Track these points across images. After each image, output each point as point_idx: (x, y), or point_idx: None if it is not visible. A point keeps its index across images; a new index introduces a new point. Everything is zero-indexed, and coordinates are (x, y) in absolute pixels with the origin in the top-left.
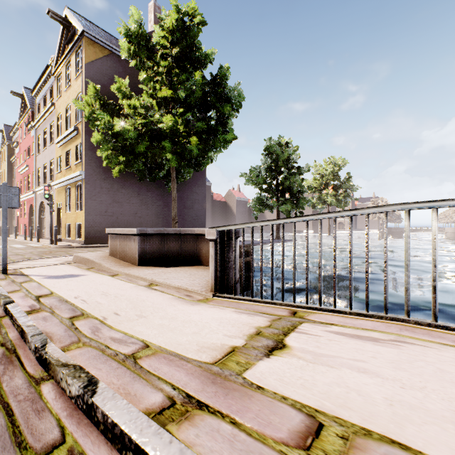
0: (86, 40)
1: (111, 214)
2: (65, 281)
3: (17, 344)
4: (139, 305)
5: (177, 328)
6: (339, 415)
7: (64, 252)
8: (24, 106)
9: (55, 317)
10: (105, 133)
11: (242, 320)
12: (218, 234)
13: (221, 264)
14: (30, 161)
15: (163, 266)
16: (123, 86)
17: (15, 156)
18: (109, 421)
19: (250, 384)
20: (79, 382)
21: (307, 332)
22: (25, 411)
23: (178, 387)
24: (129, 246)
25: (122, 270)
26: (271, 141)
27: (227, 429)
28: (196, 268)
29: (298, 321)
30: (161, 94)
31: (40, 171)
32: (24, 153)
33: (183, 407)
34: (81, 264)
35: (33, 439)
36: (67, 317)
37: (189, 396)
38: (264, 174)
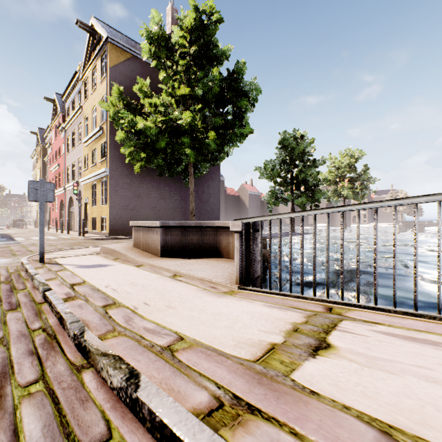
0: (110, 45)
1: (133, 208)
2: (95, 270)
3: (57, 330)
4: (167, 295)
5: (208, 321)
6: (421, 435)
7: (91, 243)
8: (55, 110)
9: (89, 305)
10: (127, 132)
11: (275, 315)
12: (243, 226)
13: (246, 257)
14: (61, 160)
15: (184, 257)
16: (144, 86)
17: (48, 156)
18: (157, 420)
19: (302, 388)
20: (120, 374)
21: (350, 331)
22: (69, 400)
23: (223, 385)
24: (151, 238)
25: (146, 261)
26: (286, 134)
27: (288, 440)
28: (217, 260)
29: (336, 318)
30: (179, 92)
31: (69, 169)
32: (55, 153)
33: (232, 409)
34: (107, 254)
35: (81, 431)
36: (100, 305)
37: (236, 397)
38: (278, 168)
